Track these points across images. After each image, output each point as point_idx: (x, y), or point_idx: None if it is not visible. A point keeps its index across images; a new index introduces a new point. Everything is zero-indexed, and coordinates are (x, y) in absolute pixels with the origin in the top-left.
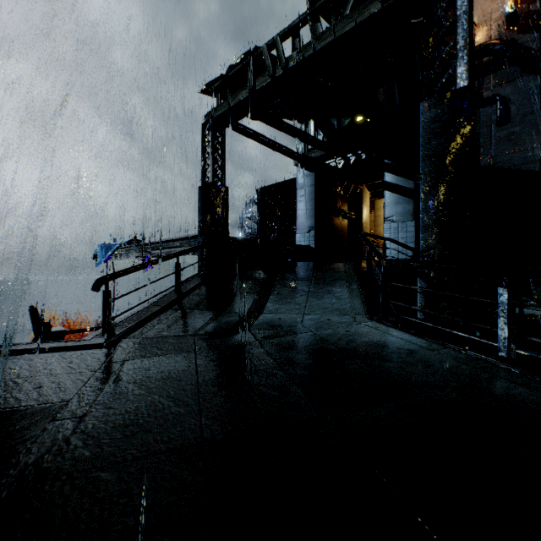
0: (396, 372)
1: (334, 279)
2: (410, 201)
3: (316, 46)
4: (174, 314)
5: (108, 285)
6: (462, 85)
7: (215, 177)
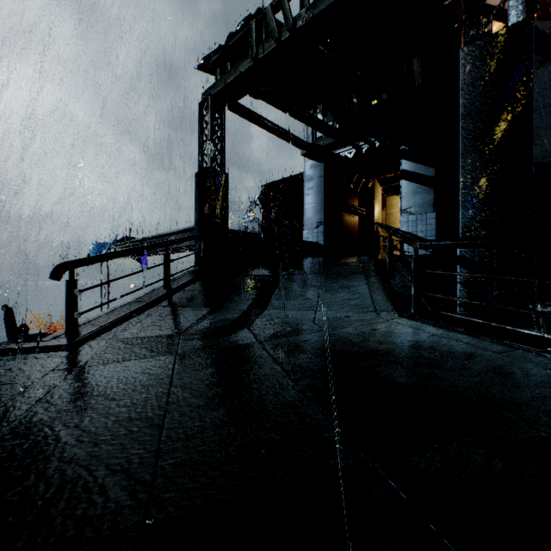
0: (461, 384)
1: (349, 273)
2: (430, 190)
3: None
4: (160, 311)
5: (73, 273)
6: (516, 22)
7: (214, 162)
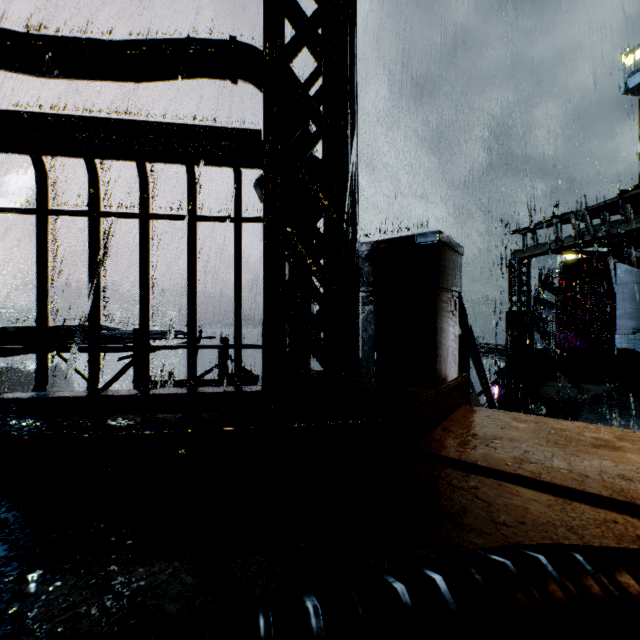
0: None
1: None
2: None
3: (624, 227)
4: None
5: None
6: None
7: (521, 304)
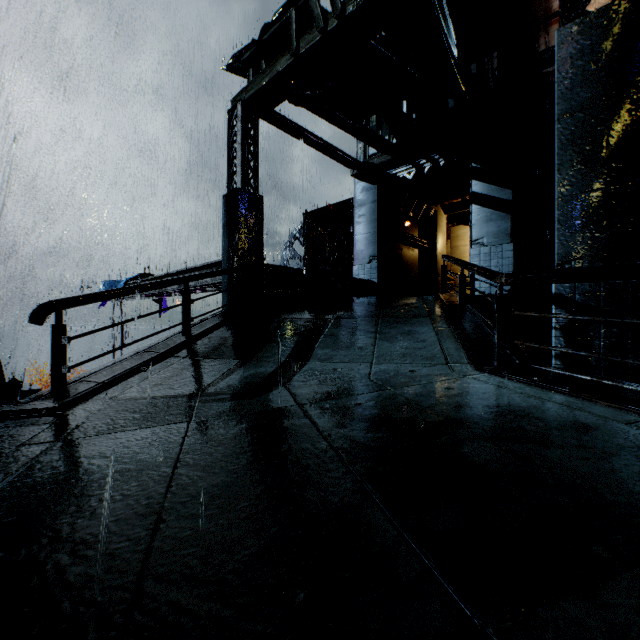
0: (586, 472)
1: (411, 316)
2: (507, 217)
3: None
4: (175, 363)
5: (61, 315)
6: None
7: (246, 182)
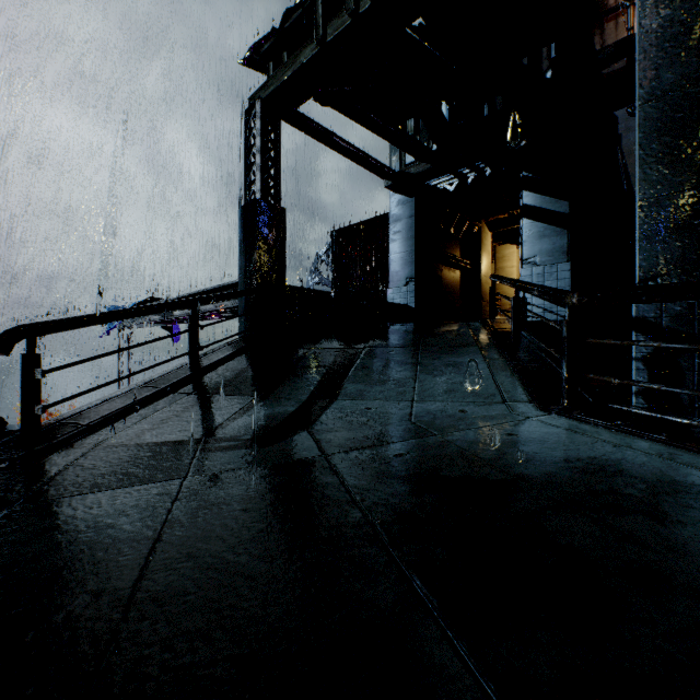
0: None
1: (456, 345)
2: (563, 232)
3: None
4: (178, 401)
5: (34, 343)
6: None
7: (265, 192)
